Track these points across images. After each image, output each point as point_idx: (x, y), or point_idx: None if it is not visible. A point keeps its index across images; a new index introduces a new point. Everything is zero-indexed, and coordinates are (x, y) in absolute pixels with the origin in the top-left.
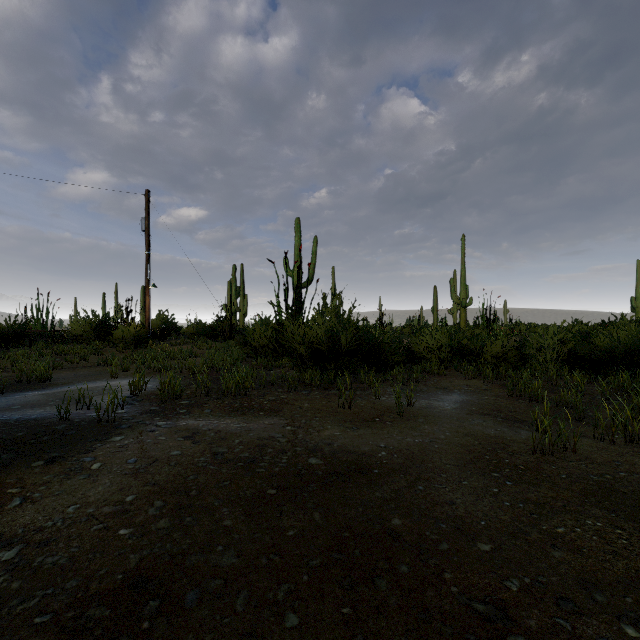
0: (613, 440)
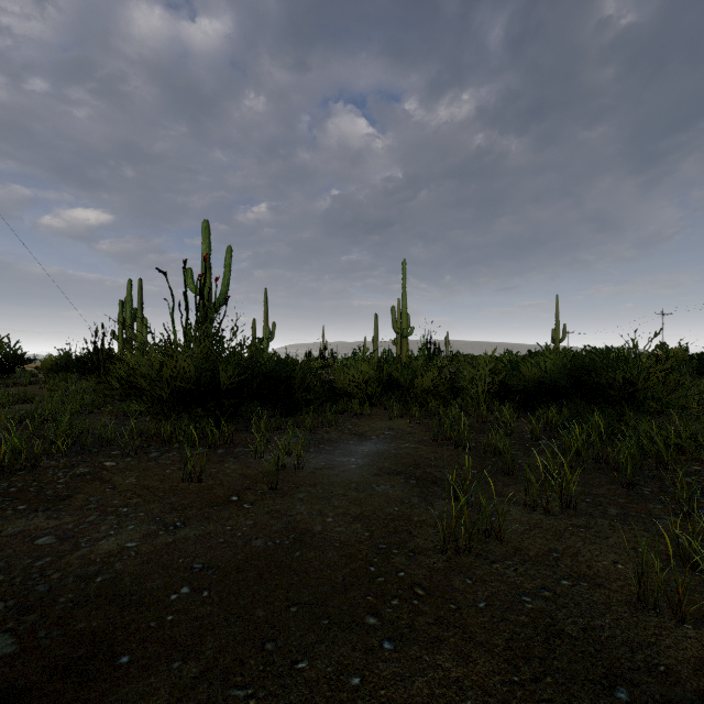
0: (548, 508)
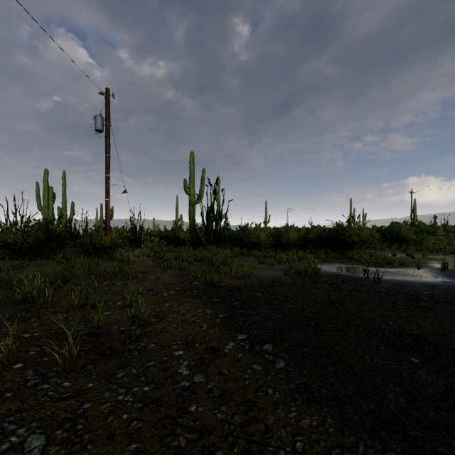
0: None
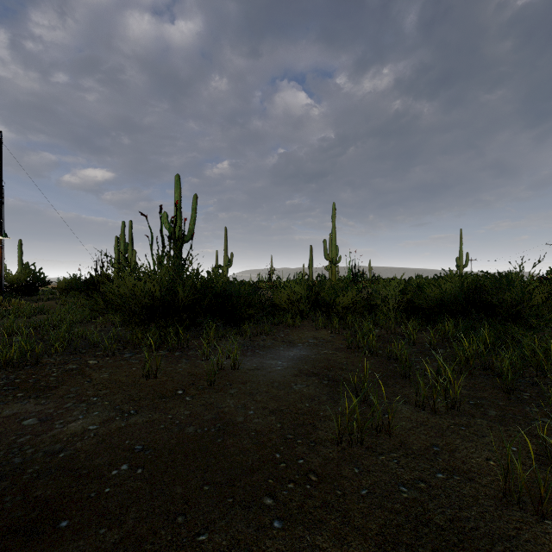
0: (434, 408)
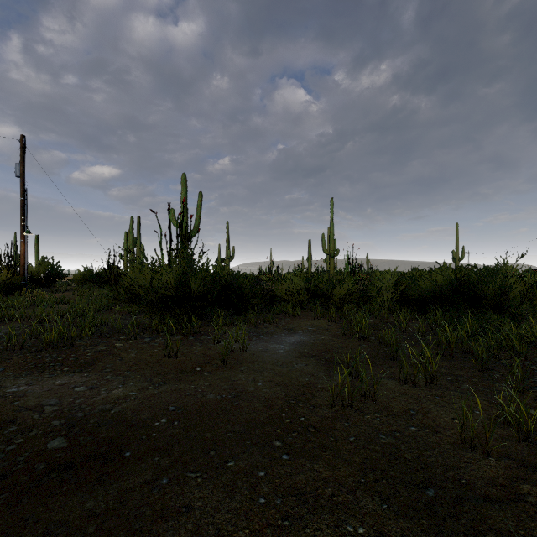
0: (415, 382)
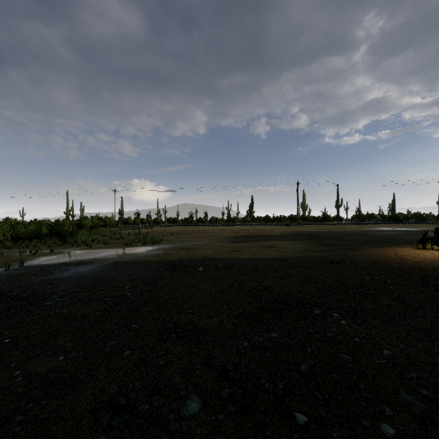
0: (89, 245)
